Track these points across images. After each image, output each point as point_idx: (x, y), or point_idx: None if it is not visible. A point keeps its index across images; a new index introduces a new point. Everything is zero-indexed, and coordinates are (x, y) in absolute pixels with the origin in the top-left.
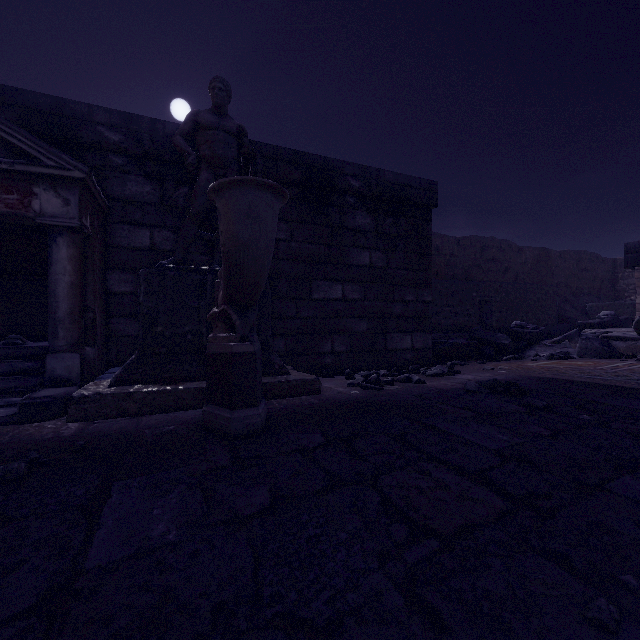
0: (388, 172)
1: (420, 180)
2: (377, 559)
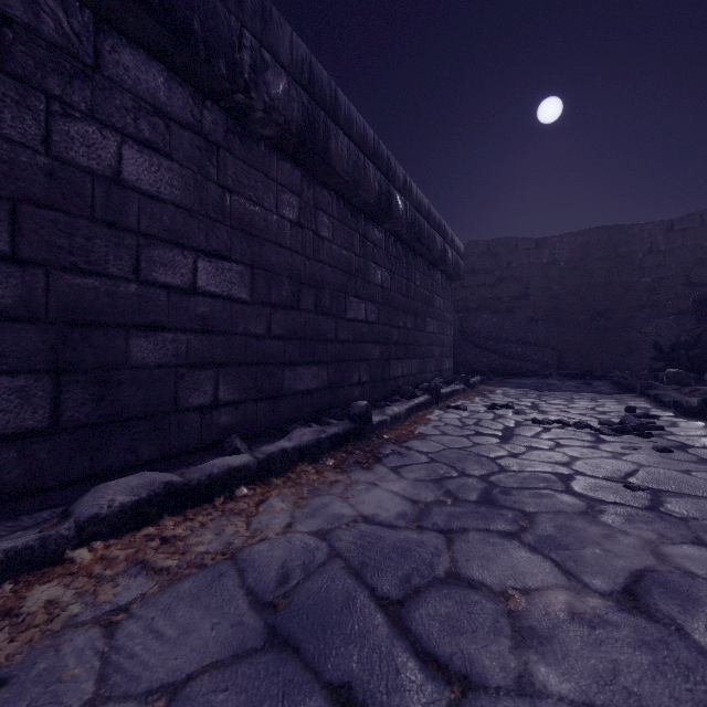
0: None
1: None
2: None
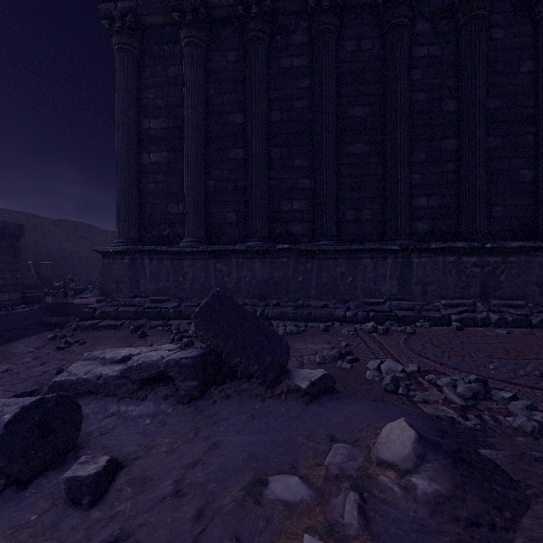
0: None
1: (15, 224)
2: (3, 323)
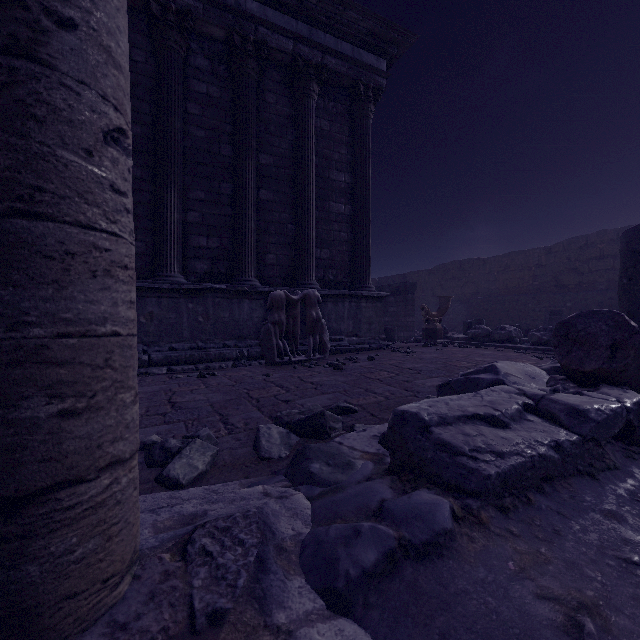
0: (394, 284)
1: (402, 283)
2: None
